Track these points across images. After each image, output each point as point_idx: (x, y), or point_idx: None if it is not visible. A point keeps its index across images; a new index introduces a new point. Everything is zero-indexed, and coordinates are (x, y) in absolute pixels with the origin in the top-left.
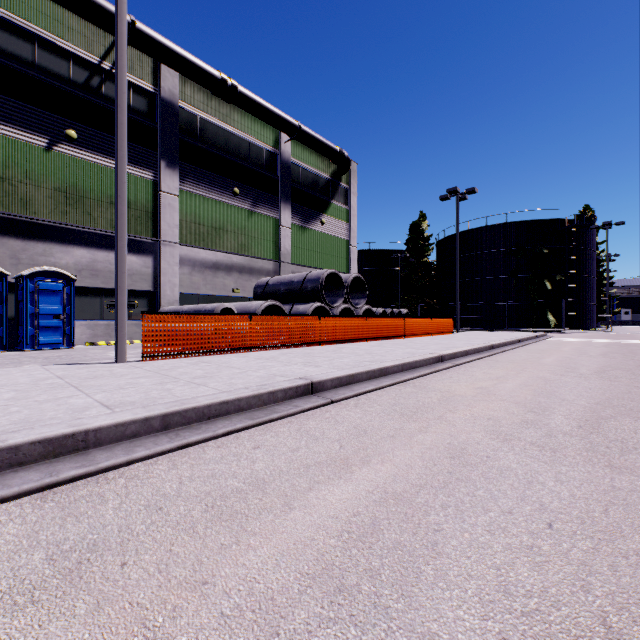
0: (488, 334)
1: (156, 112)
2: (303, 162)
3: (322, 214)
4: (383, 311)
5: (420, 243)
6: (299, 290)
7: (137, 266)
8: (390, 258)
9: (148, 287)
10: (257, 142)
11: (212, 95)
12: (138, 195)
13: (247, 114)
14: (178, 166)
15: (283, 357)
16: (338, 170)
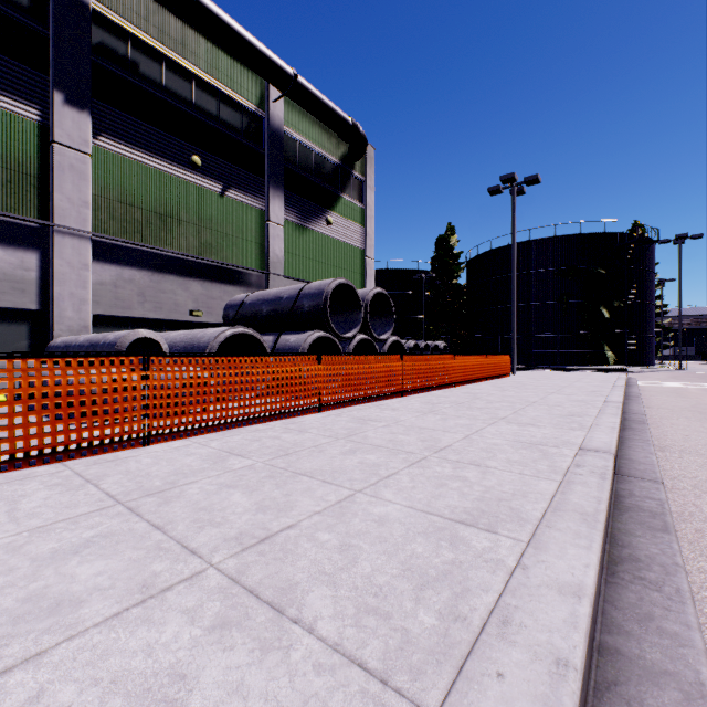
0: (558, 377)
1: (46, 9)
2: (301, 135)
3: (328, 211)
4: (414, 344)
5: (449, 261)
6: (290, 311)
7: (5, 266)
8: (412, 280)
9: (29, 303)
10: (231, 94)
11: (154, 6)
12: (7, 143)
13: (215, 49)
14: (89, 105)
15: (201, 483)
16: (350, 153)
